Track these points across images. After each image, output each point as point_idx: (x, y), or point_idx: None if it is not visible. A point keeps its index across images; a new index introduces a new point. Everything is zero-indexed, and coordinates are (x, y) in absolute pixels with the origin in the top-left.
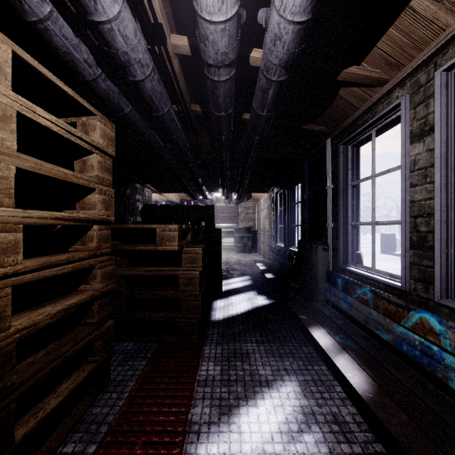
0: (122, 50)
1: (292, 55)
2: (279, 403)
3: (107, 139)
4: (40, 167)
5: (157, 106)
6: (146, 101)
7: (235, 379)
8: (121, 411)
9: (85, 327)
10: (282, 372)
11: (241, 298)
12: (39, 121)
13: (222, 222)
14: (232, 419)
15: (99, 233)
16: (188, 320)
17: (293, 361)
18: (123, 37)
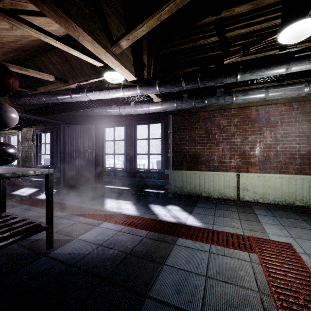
0: None
1: None
2: None
3: None
4: None
5: None
6: None
7: None
8: None
9: None
10: None
11: None
12: None
13: None
14: None
15: None
16: None
17: None
18: None
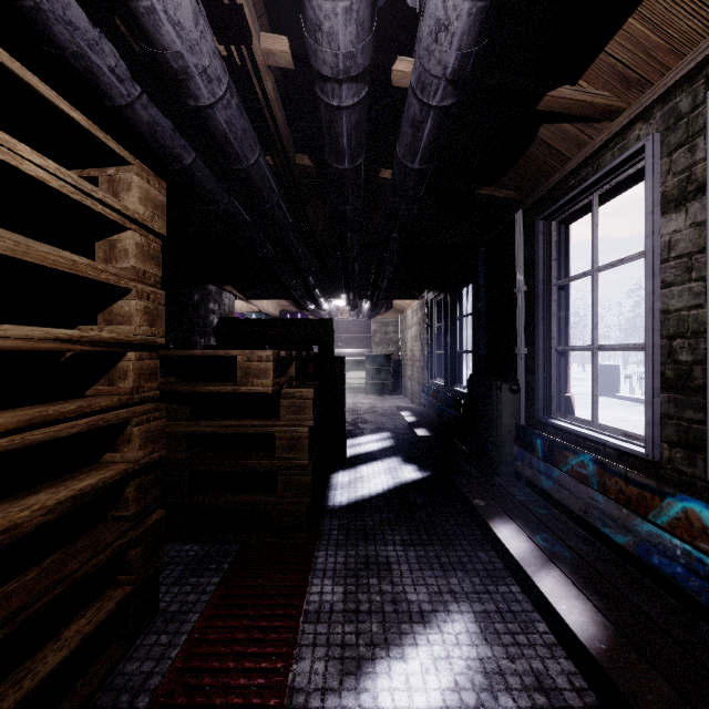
0: (173, 50)
1: (466, 59)
2: (442, 653)
3: (152, 206)
4: (26, 249)
5: (237, 152)
6: (219, 143)
7: (368, 609)
8: (175, 668)
9: (114, 524)
10: (446, 596)
11: (376, 468)
12: (23, 169)
13: (346, 346)
14: (362, 684)
15: (137, 365)
16: (289, 508)
17: (463, 577)
18: (174, 25)
